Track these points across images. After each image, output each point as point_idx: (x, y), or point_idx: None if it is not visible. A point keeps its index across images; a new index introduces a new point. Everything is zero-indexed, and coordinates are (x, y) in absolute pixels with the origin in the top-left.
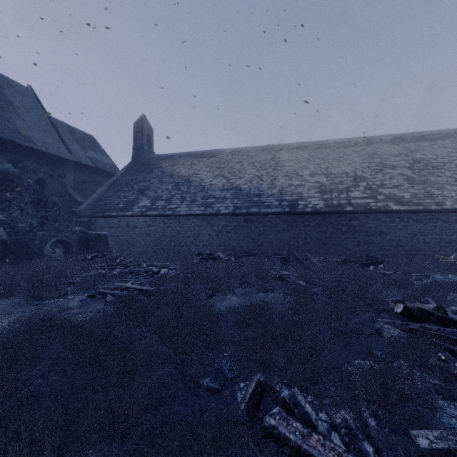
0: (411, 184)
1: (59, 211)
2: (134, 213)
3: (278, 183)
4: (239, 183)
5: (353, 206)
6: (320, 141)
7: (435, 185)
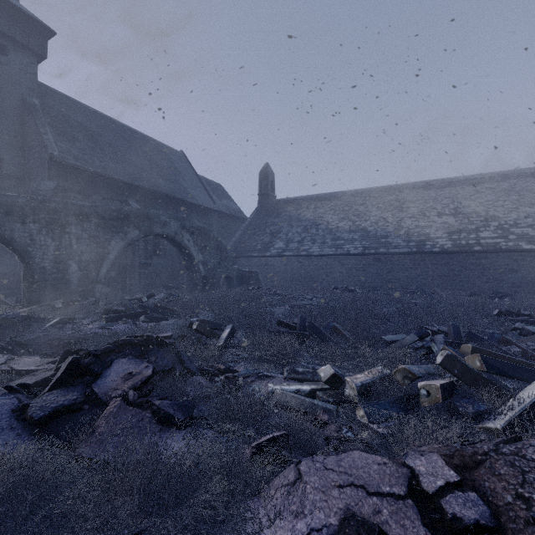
0: None
1: (227, 254)
2: (272, 253)
3: (404, 225)
4: (365, 226)
5: (482, 246)
6: (449, 179)
7: None
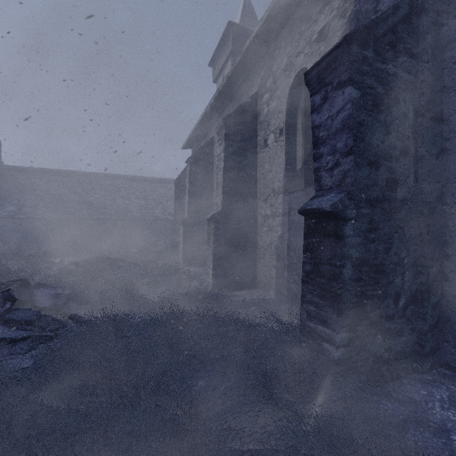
0: None
1: None
2: (3, 216)
3: (117, 202)
4: (91, 200)
5: (154, 217)
6: (145, 177)
7: None
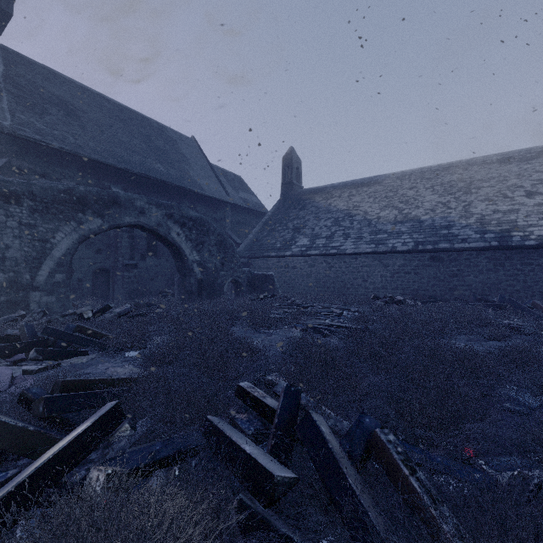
0: None
1: (234, 252)
2: (294, 252)
3: (474, 210)
4: (417, 214)
5: None
6: (538, 147)
7: None
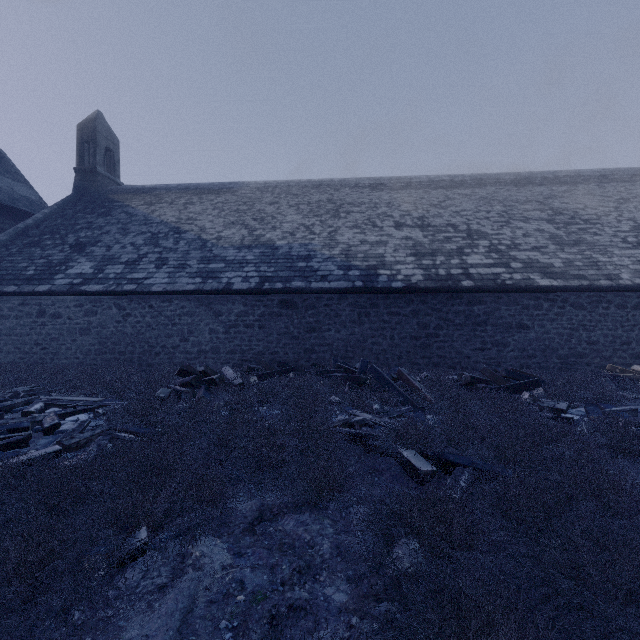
0: (559, 245)
1: None
2: (55, 287)
3: (341, 239)
4: (272, 237)
5: (474, 279)
6: (407, 178)
7: (595, 247)
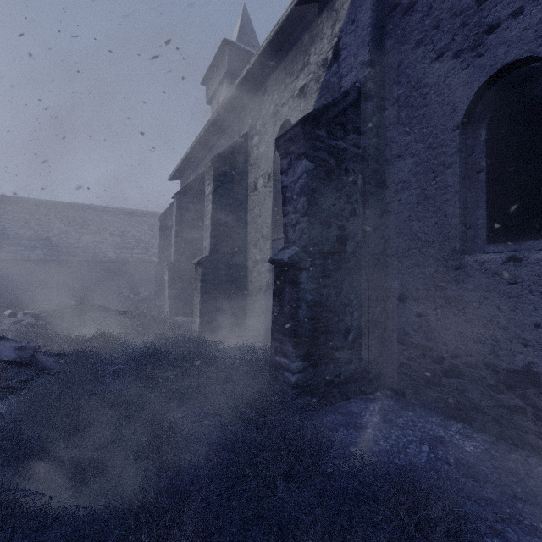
0: None
1: None
2: None
3: (84, 239)
4: (48, 236)
5: (134, 258)
6: (122, 209)
7: None
